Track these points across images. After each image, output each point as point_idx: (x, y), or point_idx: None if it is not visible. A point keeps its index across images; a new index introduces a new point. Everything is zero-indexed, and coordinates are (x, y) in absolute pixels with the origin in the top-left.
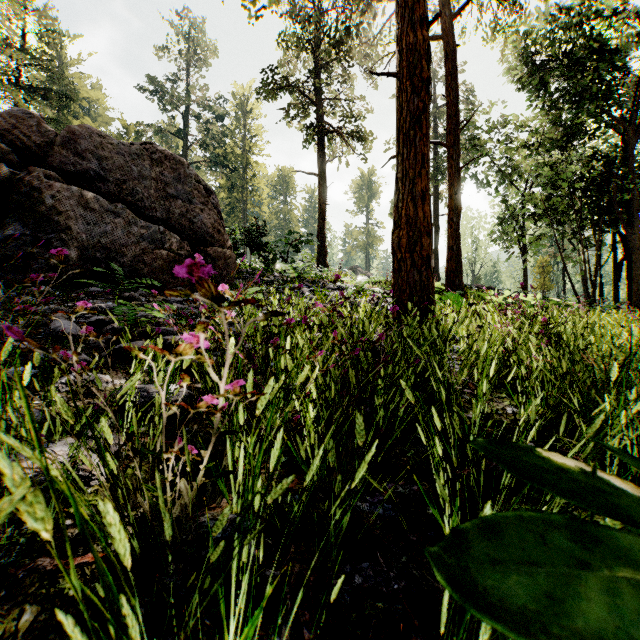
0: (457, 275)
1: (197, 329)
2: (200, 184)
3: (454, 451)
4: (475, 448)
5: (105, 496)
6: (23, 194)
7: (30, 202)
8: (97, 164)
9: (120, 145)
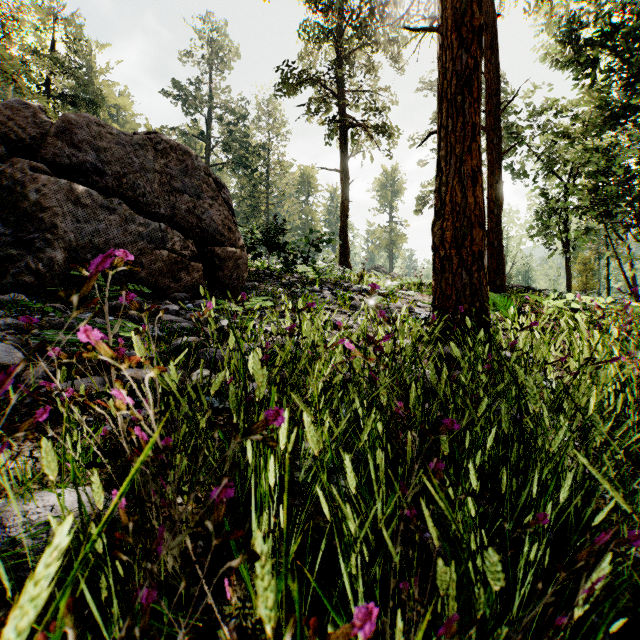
0: (499, 275)
1: None
2: (210, 177)
3: None
4: None
5: None
6: (5, 188)
7: (13, 198)
8: (95, 156)
9: (121, 135)
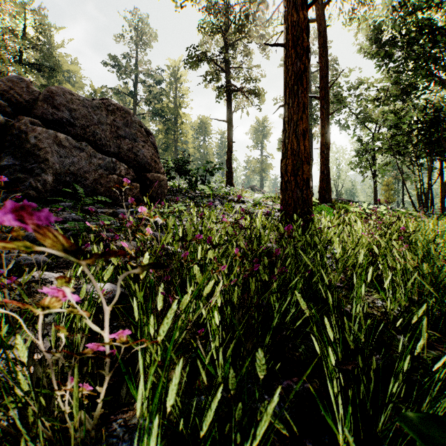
0: (327, 192)
1: (59, 282)
2: (142, 128)
3: (338, 344)
4: (413, 435)
5: (5, 425)
6: (14, 136)
7: (19, 141)
8: (68, 114)
9: (85, 100)
